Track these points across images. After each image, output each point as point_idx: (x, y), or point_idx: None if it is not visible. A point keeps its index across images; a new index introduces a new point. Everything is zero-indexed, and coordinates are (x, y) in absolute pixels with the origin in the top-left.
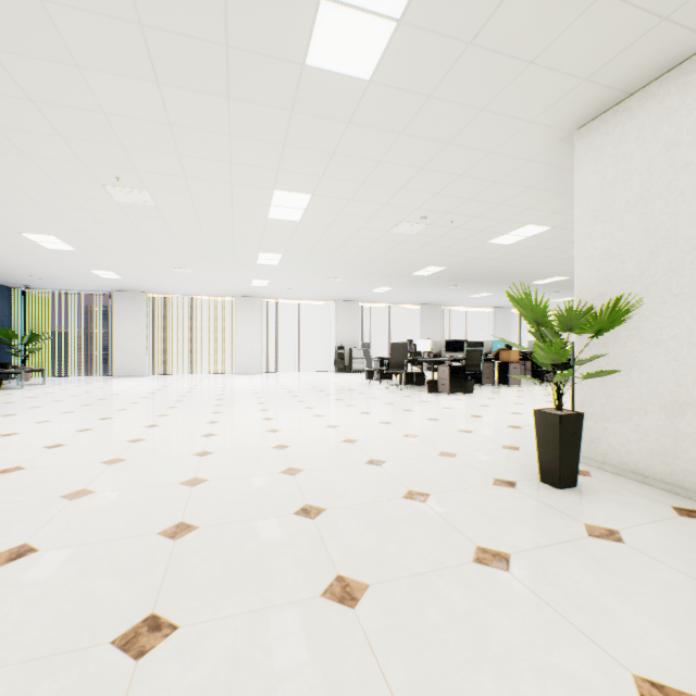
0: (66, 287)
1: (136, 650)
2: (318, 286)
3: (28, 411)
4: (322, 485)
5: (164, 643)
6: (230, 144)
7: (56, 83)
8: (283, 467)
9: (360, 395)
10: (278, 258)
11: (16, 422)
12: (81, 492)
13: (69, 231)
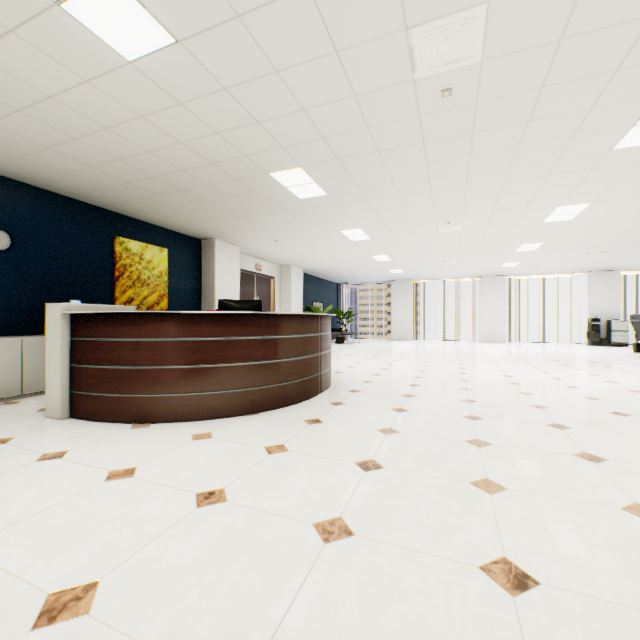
0: (365, 281)
1: (558, 428)
2: (569, 261)
3: (378, 355)
4: (622, 406)
5: (569, 429)
6: (534, 193)
7: (449, 195)
8: (582, 396)
9: (631, 364)
10: (537, 245)
11: (383, 359)
12: (465, 388)
13: (397, 251)
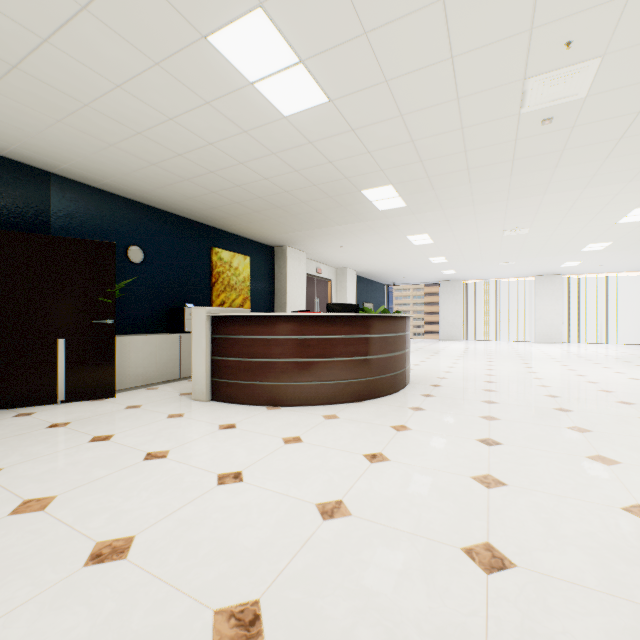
0: (413, 282)
1: None
2: (638, 259)
3: (437, 354)
4: None
5: None
6: (612, 197)
7: (525, 202)
8: None
9: None
10: (605, 245)
11: (444, 358)
12: (543, 385)
13: (455, 253)
